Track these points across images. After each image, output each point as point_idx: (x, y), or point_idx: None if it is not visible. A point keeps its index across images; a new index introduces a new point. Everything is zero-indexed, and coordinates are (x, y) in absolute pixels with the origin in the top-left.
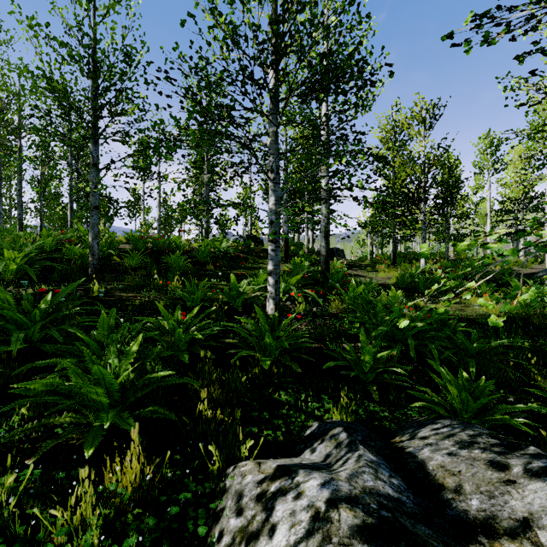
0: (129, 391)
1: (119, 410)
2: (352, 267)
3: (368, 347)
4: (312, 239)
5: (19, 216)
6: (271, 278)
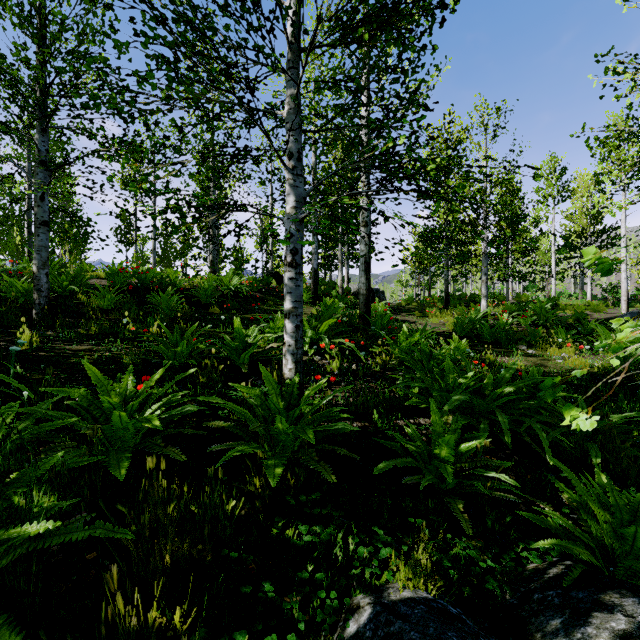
0: None
1: None
2: (397, 310)
3: (449, 436)
4: (347, 278)
5: None
6: (289, 321)
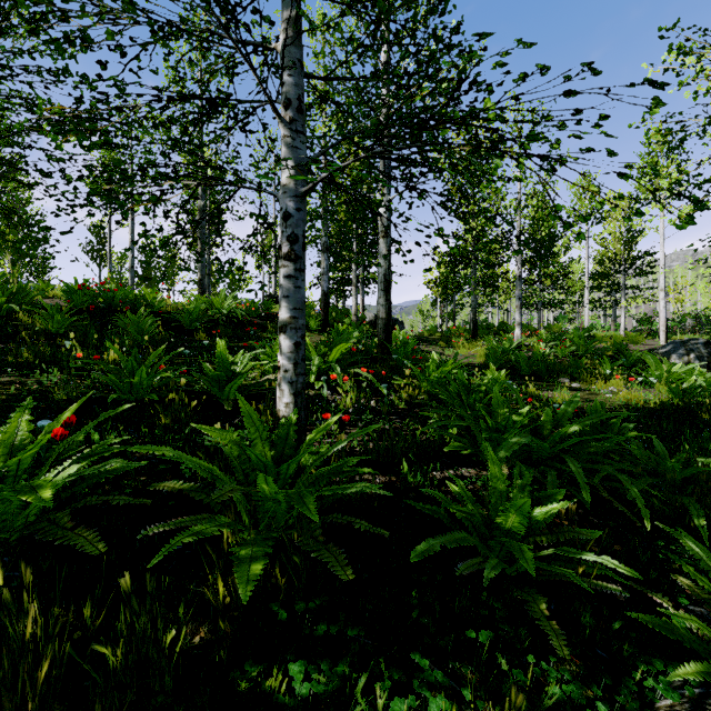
0: None
1: None
2: (419, 341)
3: (524, 499)
4: (362, 305)
5: None
6: (285, 337)
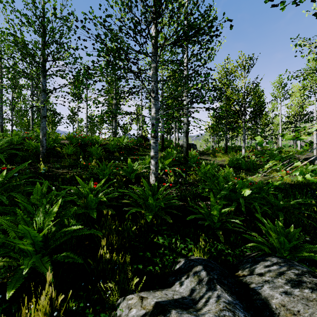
0: (50, 241)
1: (41, 255)
2: (201, 154)
3: (216, 205)
4: (178, 138)
5: (0, 123)
6: (153, 160)
